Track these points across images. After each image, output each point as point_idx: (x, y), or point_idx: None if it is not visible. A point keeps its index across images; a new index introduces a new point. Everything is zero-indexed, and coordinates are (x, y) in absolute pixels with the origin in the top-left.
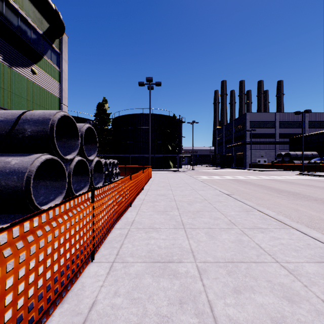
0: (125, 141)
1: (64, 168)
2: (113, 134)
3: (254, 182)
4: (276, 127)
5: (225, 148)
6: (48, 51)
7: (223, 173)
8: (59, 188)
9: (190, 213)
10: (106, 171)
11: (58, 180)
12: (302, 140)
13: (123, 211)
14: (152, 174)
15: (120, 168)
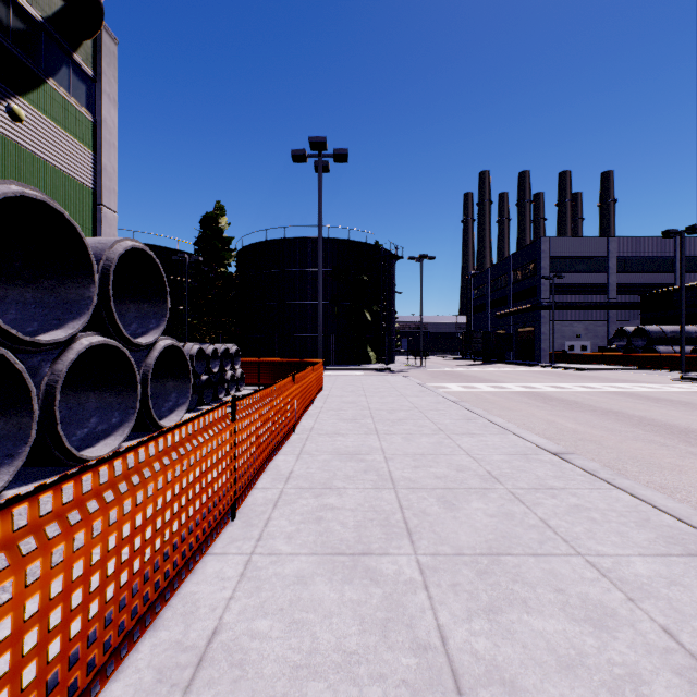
0: (265, 301)
1: (22, 374)
2: (239, 285)
3: (588, 402)
4: (609, 271)
5: (492, 317)
6: (61, 69)
7: (494, 376)
8: (7, 440)
9: (464, 566)
10: (201, 374)
11: (8, 414)
12: (683, 299)
13: (186, 562)
14: (326, 380)
15: (247, 366)
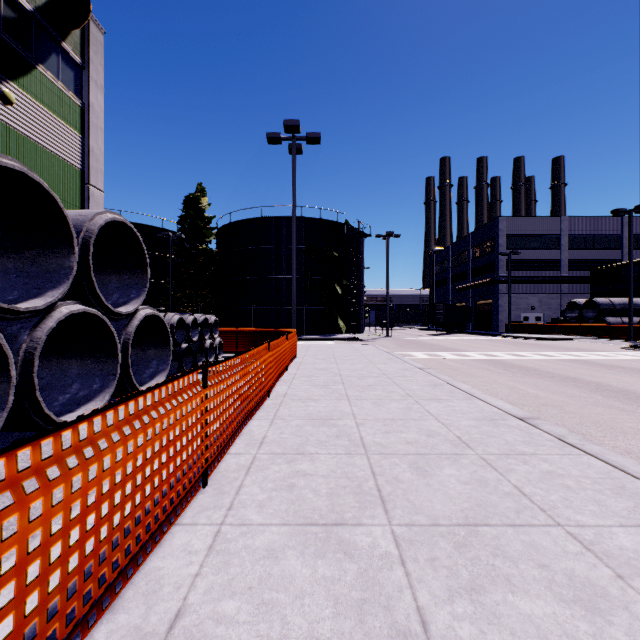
0: (243, 276)
1: None
2: (219, 261)
3: (546, 369)
4: (562, 247)
5: (453, 291)
6: (50, 56)
7: (455, 344)
8: None
9: (441, 538)
10: (182, 342)
11: None
12: (631, 273)
13: (152, 534)
14: (300, 349)
15: (225, 335)
